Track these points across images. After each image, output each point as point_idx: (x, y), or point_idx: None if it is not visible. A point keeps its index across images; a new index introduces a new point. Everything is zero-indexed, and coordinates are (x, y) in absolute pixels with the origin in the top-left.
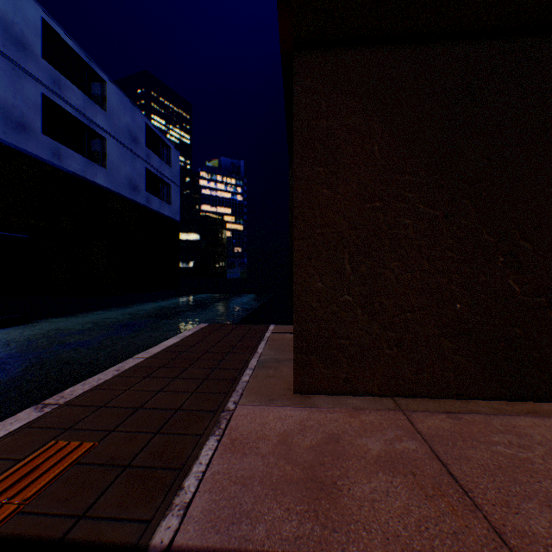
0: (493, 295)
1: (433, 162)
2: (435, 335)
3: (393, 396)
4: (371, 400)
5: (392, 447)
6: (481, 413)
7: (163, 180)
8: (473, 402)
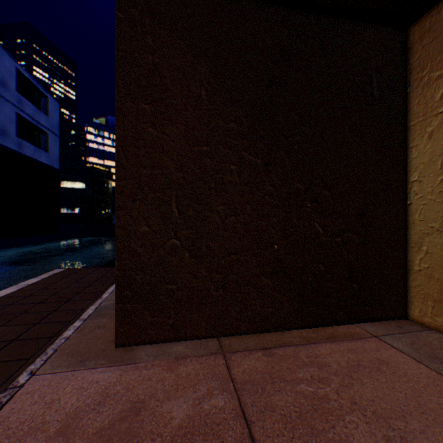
0: (304, 236)
1: (255, 113)
2: (258, 275)
3: (220, 336)
4: (197, 344)
5: (200, 408)
6: (293, 345)
7: (39, 128)
8: (287, 333)
